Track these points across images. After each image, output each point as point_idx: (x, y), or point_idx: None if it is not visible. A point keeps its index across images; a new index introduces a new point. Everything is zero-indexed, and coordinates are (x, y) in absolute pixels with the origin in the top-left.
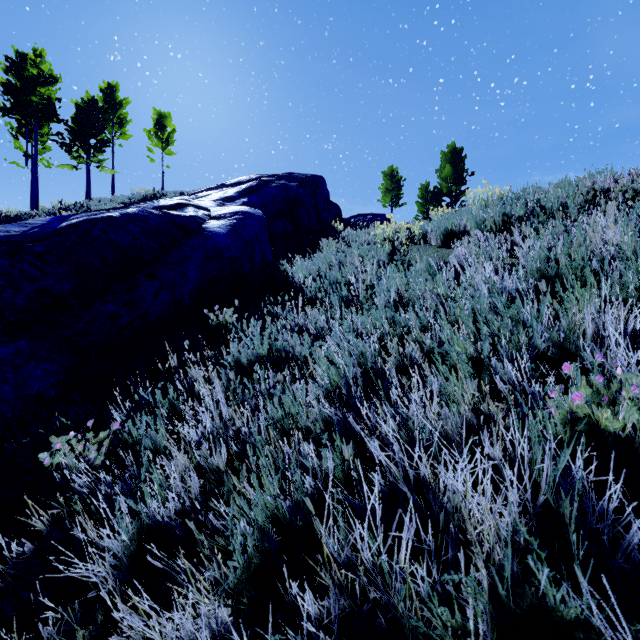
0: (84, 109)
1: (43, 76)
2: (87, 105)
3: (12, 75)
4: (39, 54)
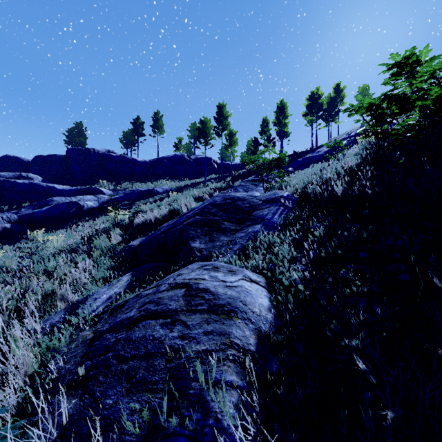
0: (327, 100)
1: (319, 96)
2: (328, 98)
3: (308, 101)
4: (318, 89)
